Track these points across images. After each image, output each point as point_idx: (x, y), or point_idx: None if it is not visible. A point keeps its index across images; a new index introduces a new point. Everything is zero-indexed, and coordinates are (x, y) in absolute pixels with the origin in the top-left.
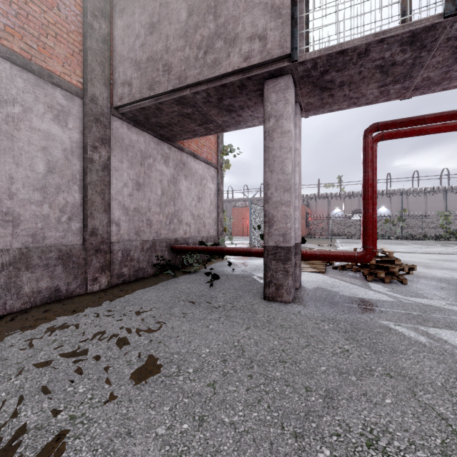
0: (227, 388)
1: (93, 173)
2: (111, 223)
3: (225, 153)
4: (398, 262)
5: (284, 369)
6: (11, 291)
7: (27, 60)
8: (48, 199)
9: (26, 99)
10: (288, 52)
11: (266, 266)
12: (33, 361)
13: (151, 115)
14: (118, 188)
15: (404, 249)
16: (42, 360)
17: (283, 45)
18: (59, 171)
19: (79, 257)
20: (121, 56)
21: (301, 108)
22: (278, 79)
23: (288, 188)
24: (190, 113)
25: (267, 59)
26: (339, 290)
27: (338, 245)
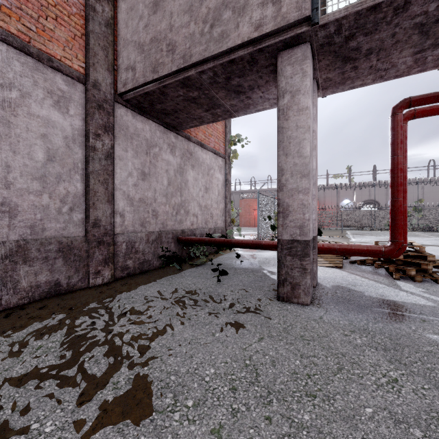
0: (238, 438)
1: (96, 161)
2: (115, 213)
3: (233, 143)
4: (432, 258)
5: (314, 409)
6: (7, 286)
7: (25, 42)
8: (48, 189)
9: (24, 84)
10: (308, 14)
11: (280, 262)
12: (7, 377)
13: (155, 101)
14: (122, 178)
15: (424, 241)
16: (17, 375)
17: (301, 6)
18: (60, 159)
19: (81, 249)
20: (125, 40)
21: (318, 86)
22: (294, 49)
23: (306, 173)
24: (196, 97)
25: (282, 25)
26: (363, 289)
27: (350, 237)
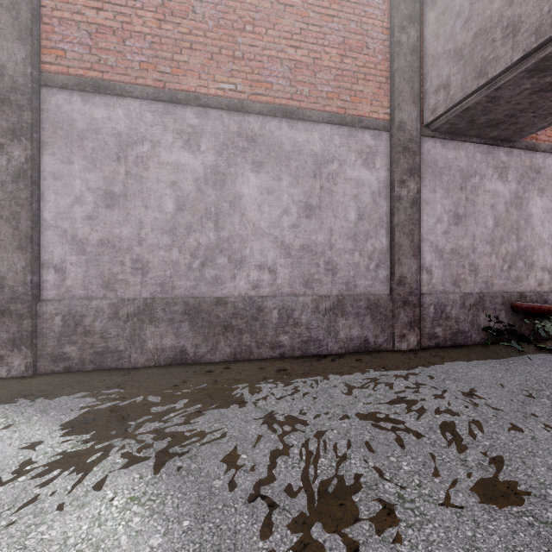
0: None
1: (401, 212)
2: (421, 269)
3: None
4: None
5: None
6: (331, 334)
7: (342, 115)
8: (358, 247)
9: (341, 153)
10: None
11: None
12: (354, 409)
13: (478, 114)
14: (429, 226)
15: None
16: (361, 411)
17: None
18: (367, 216)
19: (386, 308)
20: (434, 56)
21: None
22: None
23: None
24: None
25: None
26: None
27: None
